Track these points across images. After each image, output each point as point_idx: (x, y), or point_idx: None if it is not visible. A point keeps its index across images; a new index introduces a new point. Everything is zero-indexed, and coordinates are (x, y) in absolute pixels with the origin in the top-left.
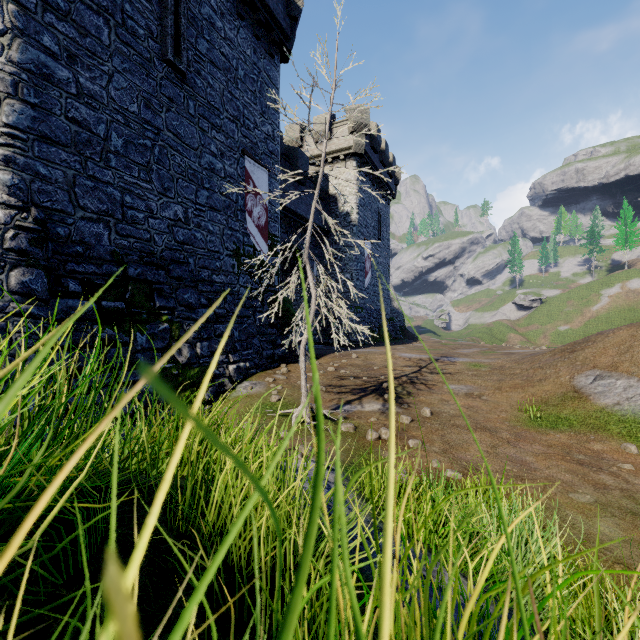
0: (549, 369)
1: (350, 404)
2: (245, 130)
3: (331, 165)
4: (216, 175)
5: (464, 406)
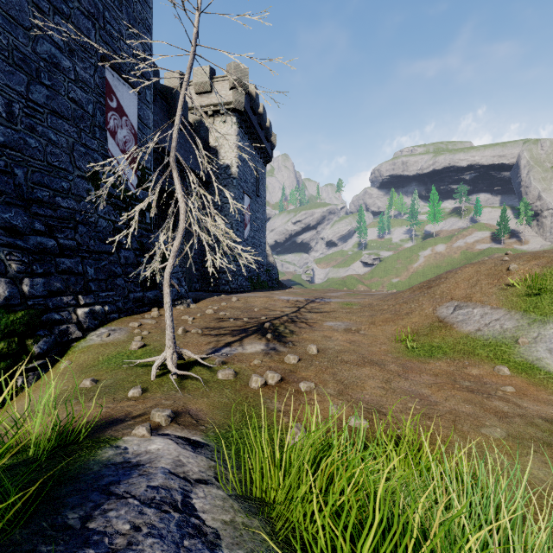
0: (413, 303)
1: (230, 346)
2: (106, 35)
3: (212, 118)
4: (62, 73)
5: (347, 341)
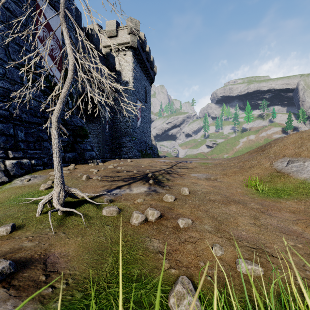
0: (253, 161)
1: (120, 188)
2: None
3: (117, 52)
4: None
5: (209, 186)
